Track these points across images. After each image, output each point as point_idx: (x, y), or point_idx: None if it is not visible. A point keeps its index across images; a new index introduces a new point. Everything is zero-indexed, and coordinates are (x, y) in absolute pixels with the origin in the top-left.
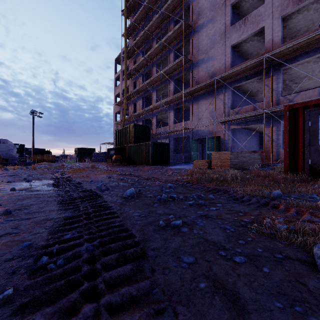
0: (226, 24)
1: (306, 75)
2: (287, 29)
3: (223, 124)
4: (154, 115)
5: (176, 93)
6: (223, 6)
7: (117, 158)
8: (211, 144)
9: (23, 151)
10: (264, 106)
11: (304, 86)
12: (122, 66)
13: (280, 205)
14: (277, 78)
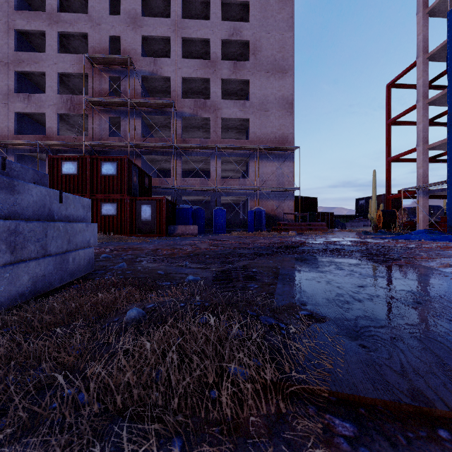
0: (10, 87)
1: None
2: (72, 120)
3: None
4: None
5: None
6: (6, 66)
7: None
8: None
9: None
10: None
11: None
12: None
13: None
14: None
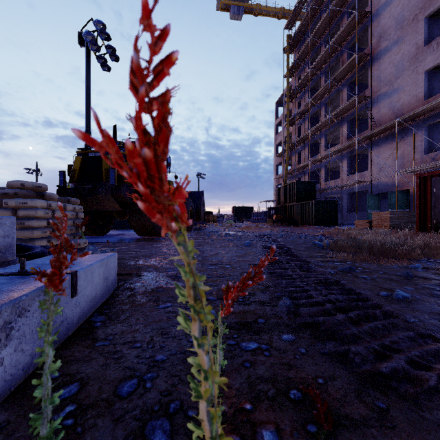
0: (418, 44)
1: None
2: None
3: (413, 173)
4: (323, 166)
5: (350, 138)
6: (413, 22)
7: (277, 218)
8: (394, 200)
9: None
10: None
11: None
12: (284, 110)
13: None
14: None
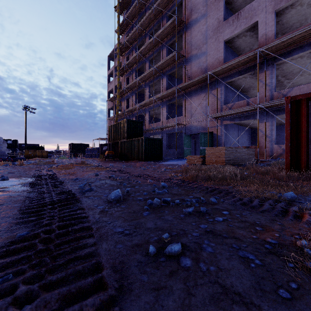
0: (219, 19)
1: (299, 71)
2: (280, 25)
3: (216, 119)
4: (147, 111)
5: (168, 89)
6: (216, 1)
7: (109, 154)
8: (204, 140)
9: (16, 146)
10: (258, 101)
11: (296, 82)
12: (115, 62)
13: (303, 213)
14: (271, 73)
